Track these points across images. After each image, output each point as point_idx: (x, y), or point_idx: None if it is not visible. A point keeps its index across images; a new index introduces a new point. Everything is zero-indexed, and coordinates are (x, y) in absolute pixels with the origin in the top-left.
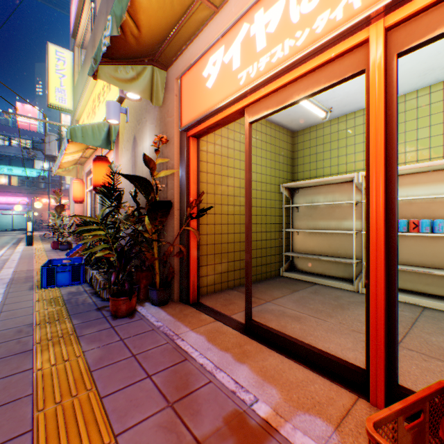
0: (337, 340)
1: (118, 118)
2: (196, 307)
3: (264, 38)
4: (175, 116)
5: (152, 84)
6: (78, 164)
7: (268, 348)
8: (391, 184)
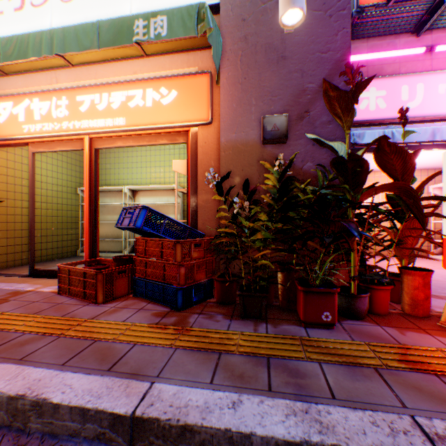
0: None
1: None
2: None
3: (40, 115)
4: None
5: None
6: None
7: (44, 278)
8: (94, 196)
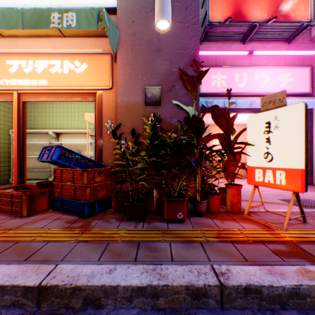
0: None
1: None
2: None
3: None
4: None
5: None
6: None
7: None
8: (22, 137)
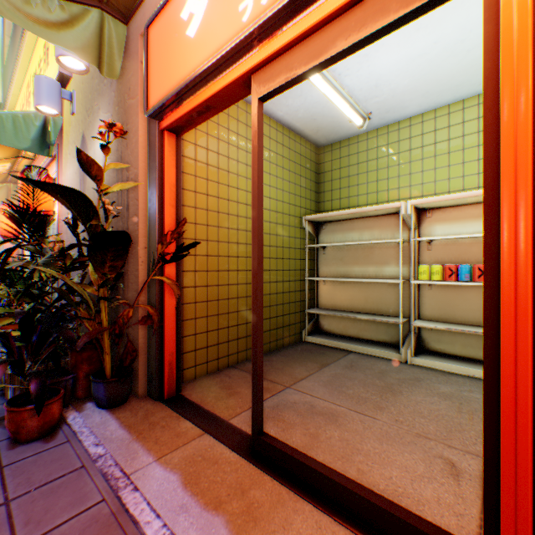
0: (401, 460)
1: (57, 106)
2: (174, 407)
3: None
4: (141, 95)
5: (102, 41)
6: (9, 181)
7: (293, 493)
8: None
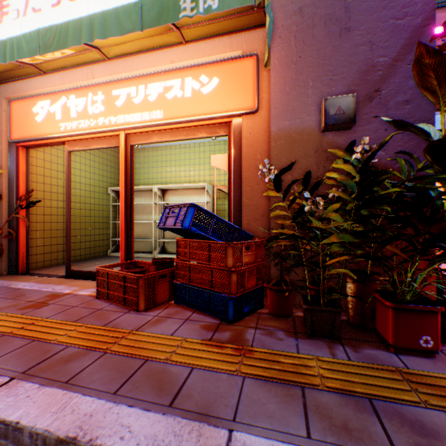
0: None
1: None
2: (27, 274)
3: (76, 112)
4: (5, 127)
5: None
6: None
7: (80, 279)
8: (129, 195)
